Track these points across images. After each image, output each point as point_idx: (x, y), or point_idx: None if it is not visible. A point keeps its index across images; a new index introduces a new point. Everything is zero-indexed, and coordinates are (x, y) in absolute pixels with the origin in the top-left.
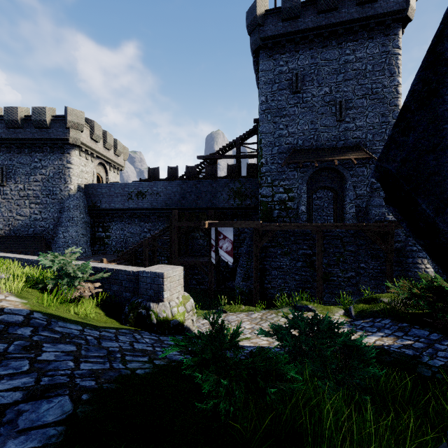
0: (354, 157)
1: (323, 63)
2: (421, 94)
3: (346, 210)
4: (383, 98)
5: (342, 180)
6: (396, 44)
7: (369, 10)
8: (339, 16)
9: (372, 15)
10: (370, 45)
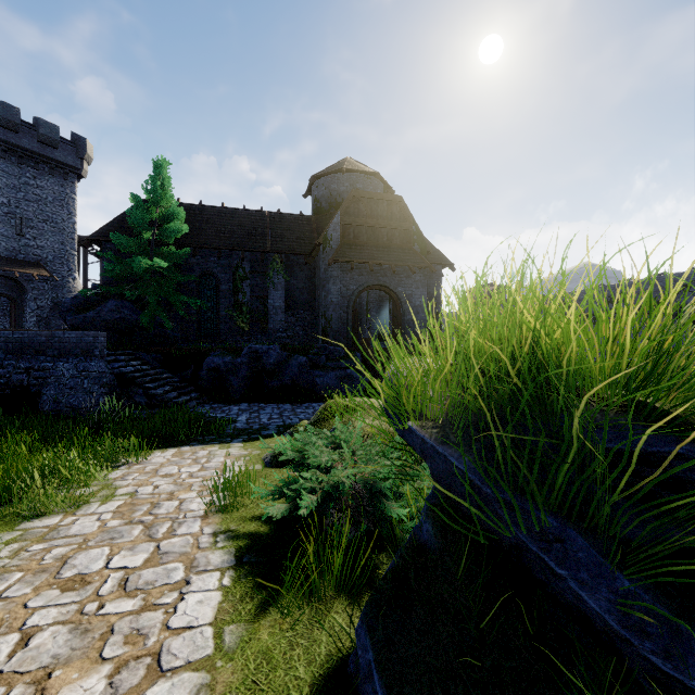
0: (36, 273)
1: (0, 173)
2: (63, 307)
3: (27, 319)
4: (63, 229)
5: (22, 290)
6: (74, 191)
7: (51, 152)
8: (20, 140)
9: (53, 158)
10: (52, 180)
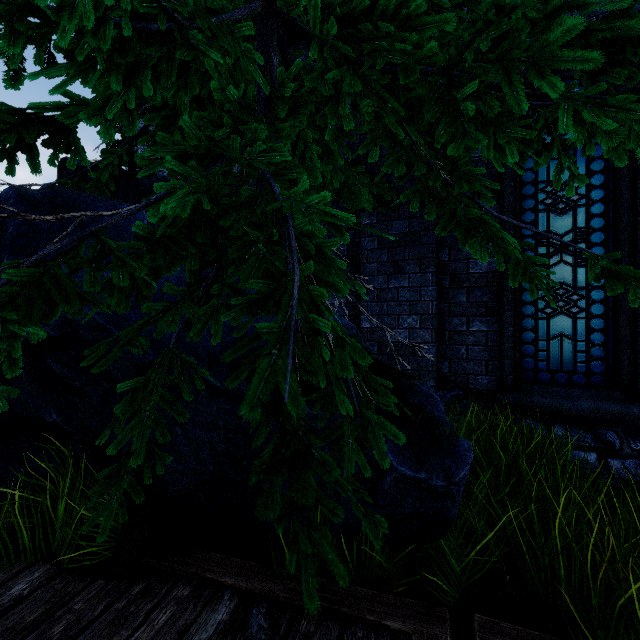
0: None
1: None
2: None
3: None
4: None
5: None
6: None
7: None
8: None
9: None
10: None
